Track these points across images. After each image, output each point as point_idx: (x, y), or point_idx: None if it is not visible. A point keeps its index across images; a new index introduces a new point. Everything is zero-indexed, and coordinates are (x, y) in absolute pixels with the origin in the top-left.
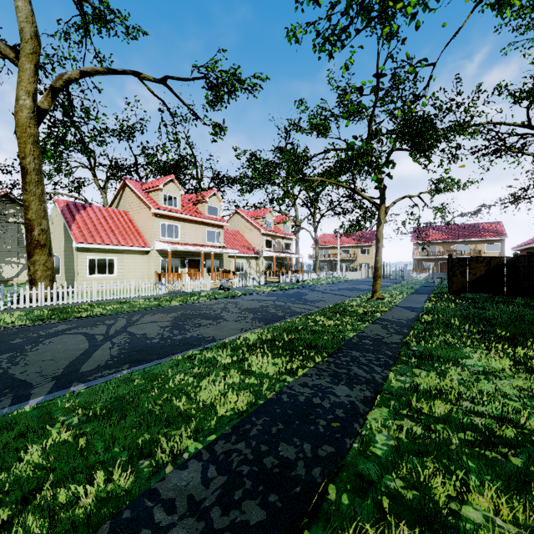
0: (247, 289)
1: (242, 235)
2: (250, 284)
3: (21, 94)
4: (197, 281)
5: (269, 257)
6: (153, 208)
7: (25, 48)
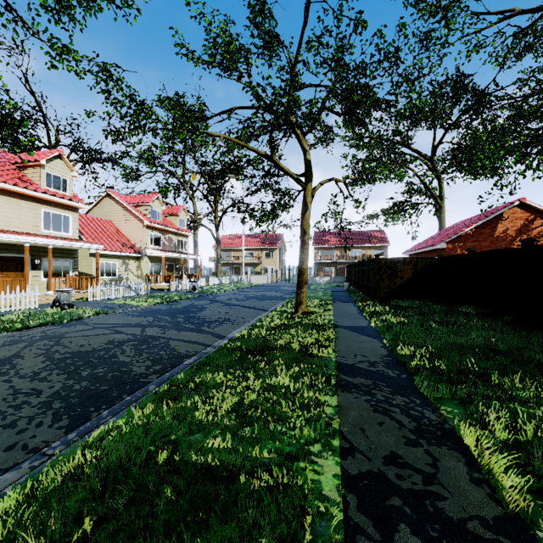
0: (110, 304)
1: (116, 227)
2: (122, 294)
3: None
4: (5, 294)
5: (156, 257)
6: None
7: None
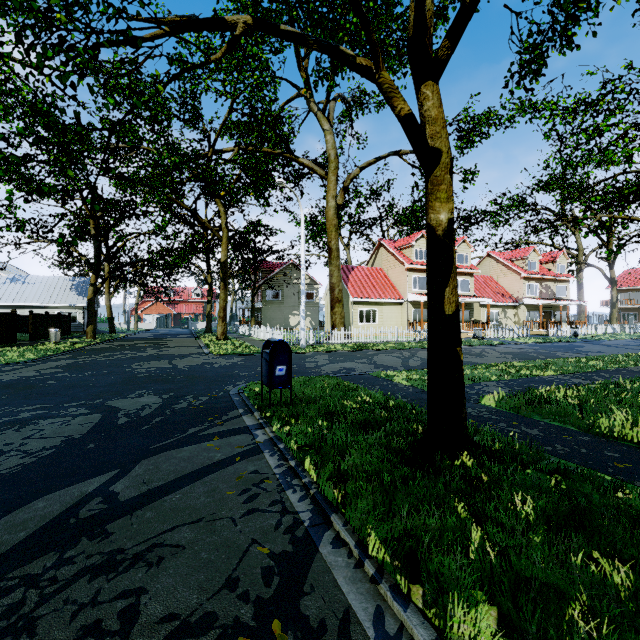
0: (503, 340)
1: (495, 281)
2: (507, 335)
3: (329, 199)
4: None
5: (532, 305)
6: (406, 264)
7: (331, 167)
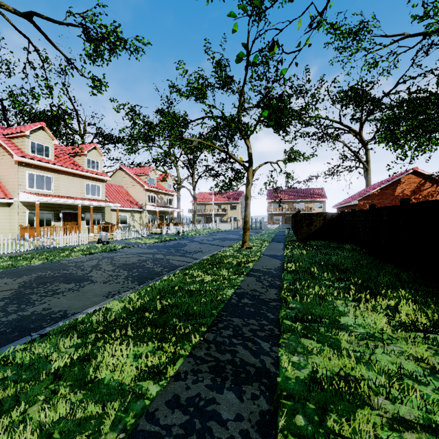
0: (128, 242)
1: (126, 190)
2: (133, 236)
3: None
4: (72, 235)
5: (152, 211)
6: (15, 155)
7: None
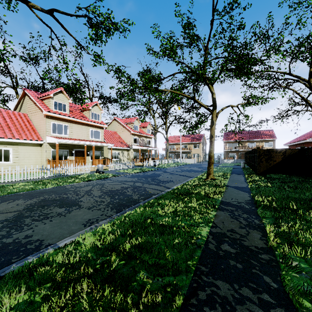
0: (118, 172)
1: (118, 135)
2: (122, 167)
3: None
4: (79, 166)
5: (136, 149)
6: (44, 111)
7: None
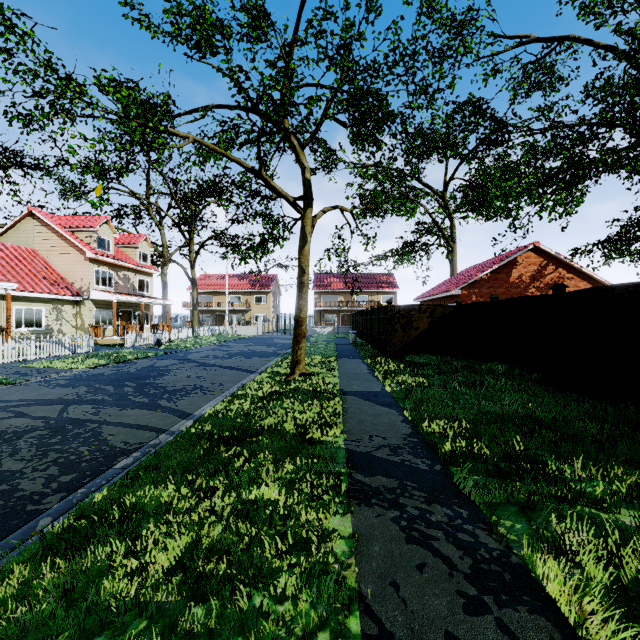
0: (25, 369)
1: (43, 259)
2: (48, 353)
3: None
4: None
5: (104, 302)
6: None
7: None
